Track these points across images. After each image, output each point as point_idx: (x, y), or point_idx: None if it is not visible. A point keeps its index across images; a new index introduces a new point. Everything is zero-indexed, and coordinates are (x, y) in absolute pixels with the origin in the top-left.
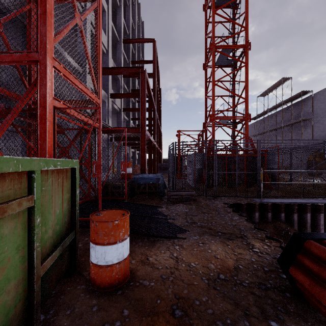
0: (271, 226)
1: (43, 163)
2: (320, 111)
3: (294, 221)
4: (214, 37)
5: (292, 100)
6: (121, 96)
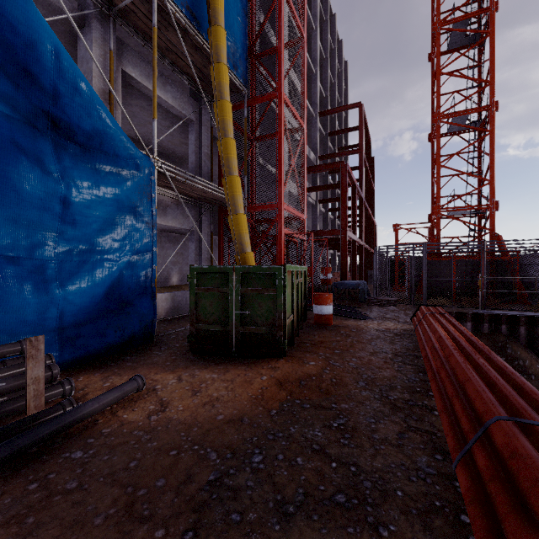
0: (486, 337)
1: (303, 268)
2: None
3: (519, 335)
4: (439, 105)
5: None
6: (318, 189)
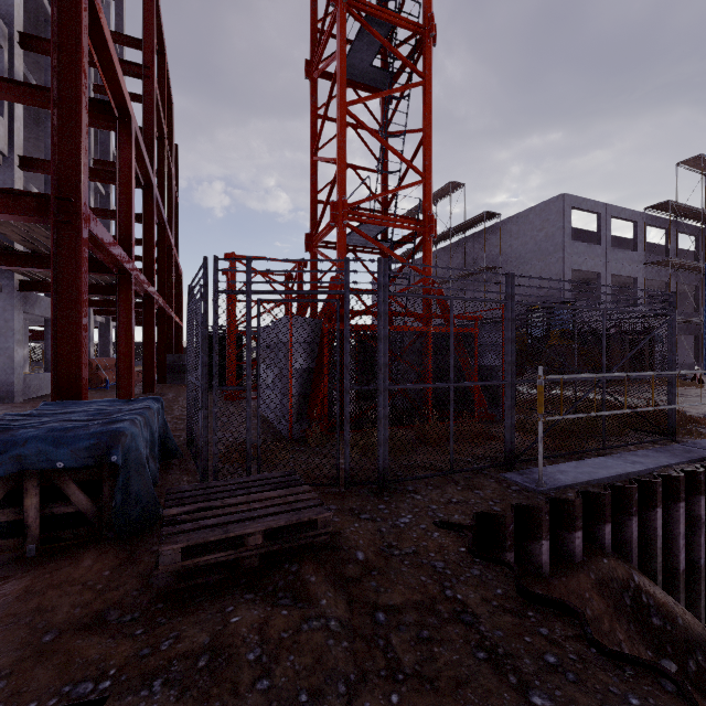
0: (592, 583)
1: None
2: (513, 255)
3: (631, 542)
4: None
5: (466, 229)
6: None
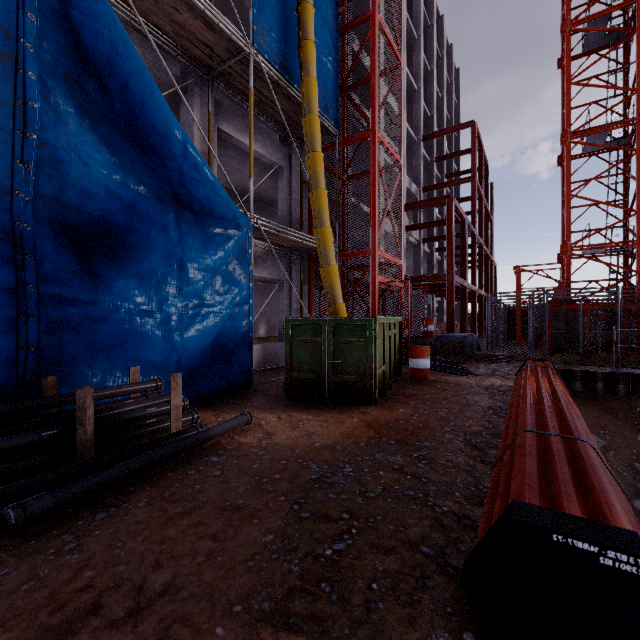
0: (620, 401)
1: (397, 319)
2: None
3: None
4: (568, 123)
5: None
6: (421, 227)
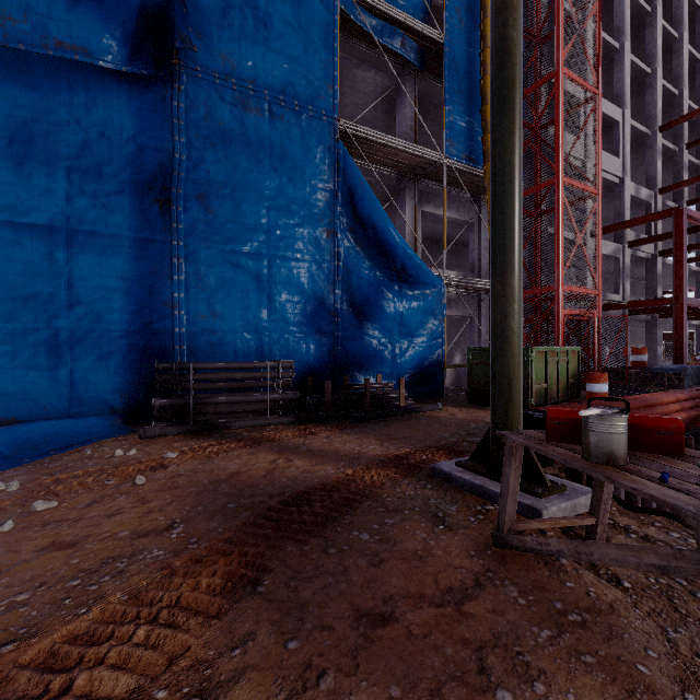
0: None
1: (570, 349)
2: None
3: None
4: None
5: None
6: (649, 241)
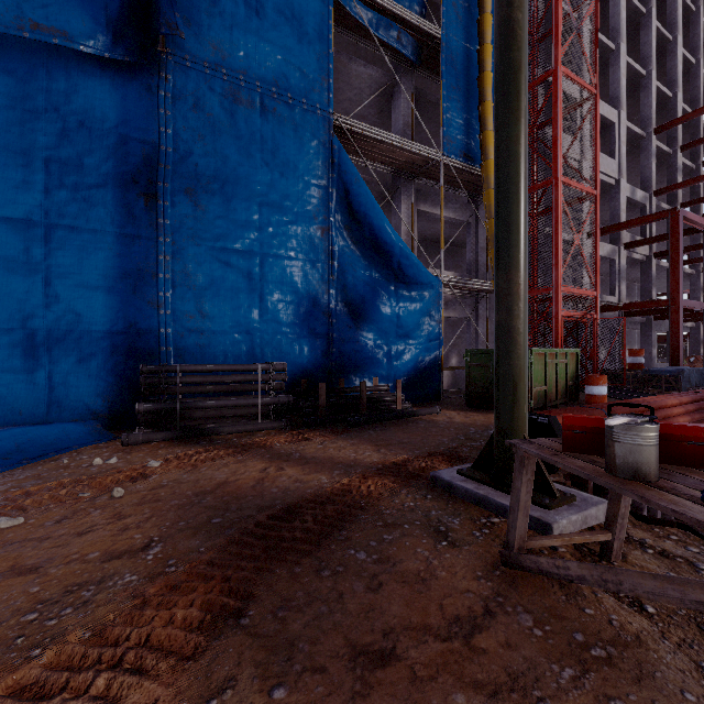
0: None
1: (569, 350)
2: None
3: None
4: None
5: None
6: (645, 243)
